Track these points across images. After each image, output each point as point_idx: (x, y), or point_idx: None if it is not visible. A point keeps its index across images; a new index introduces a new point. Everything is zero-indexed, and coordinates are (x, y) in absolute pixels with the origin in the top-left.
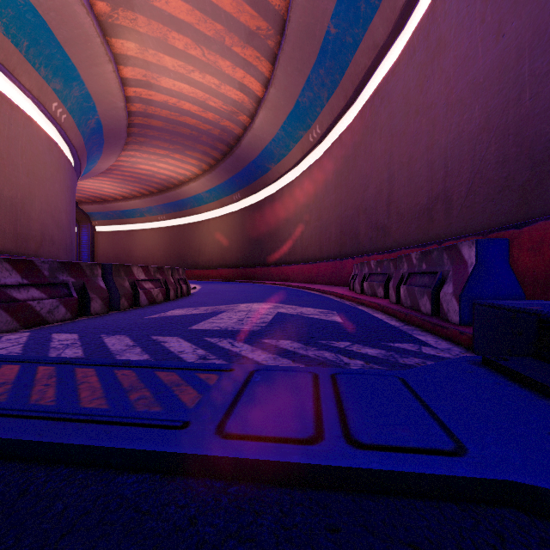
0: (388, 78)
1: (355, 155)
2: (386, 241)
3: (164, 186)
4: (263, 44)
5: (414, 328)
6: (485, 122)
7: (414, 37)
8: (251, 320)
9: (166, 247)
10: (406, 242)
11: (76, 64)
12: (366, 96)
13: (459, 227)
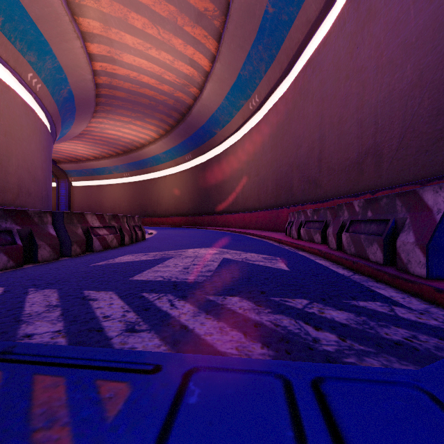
0: (320, 49)
1: (289, 119)
2: (317, 193)
3: (128, 148)
4: (210, 24)
5: (367, 278)
6: (417, 79)
7: (344, 10)
8: (196, 267)
9: (130, 198)
10: (337, 193)
11: (48, 39)
12: (299, 68)
13: (390, 178)
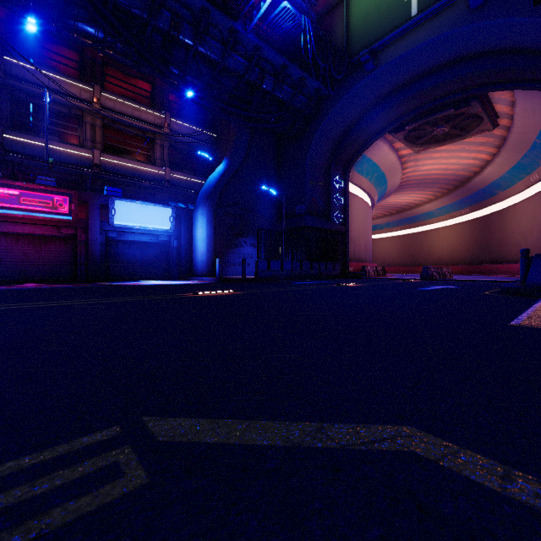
0: None
1: None
2: None
3: (402, 208)
4: (491, 144)
5: None
6: None
7: None
8: None
9: (400, 250)
10: None
11: (388, 179)
12: None
13: None
